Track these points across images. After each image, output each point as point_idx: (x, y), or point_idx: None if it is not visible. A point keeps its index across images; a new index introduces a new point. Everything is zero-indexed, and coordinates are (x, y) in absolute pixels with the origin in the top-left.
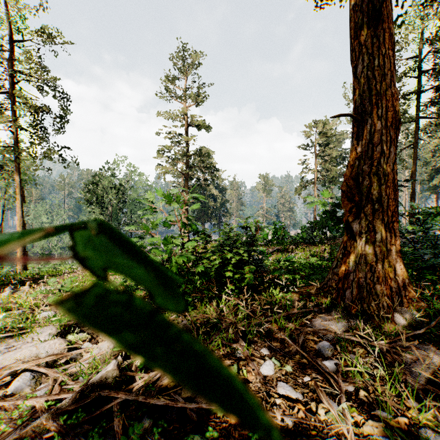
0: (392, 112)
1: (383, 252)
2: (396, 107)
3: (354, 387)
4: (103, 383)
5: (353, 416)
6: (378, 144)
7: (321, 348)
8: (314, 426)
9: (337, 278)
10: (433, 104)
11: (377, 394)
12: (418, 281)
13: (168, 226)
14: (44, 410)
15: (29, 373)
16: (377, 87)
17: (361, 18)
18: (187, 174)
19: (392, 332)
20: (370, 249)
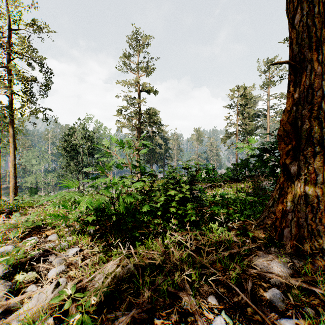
0: None
1: (324, 194)
2: None
3: None
4: None
5: None
6: (318, 89)
7: (272, 298)
8: None
9: (274, 216)
10: None
11: None
12: None
13: (121, 167)
14: None
15: None
16: (316, 34)
17: None
18: (139, 128)
19: None
20: (311, 191)
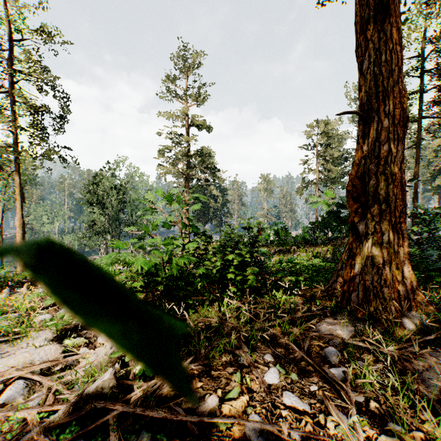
0: (400, 109)
1: (390, 254)
2: (403, 104)
3: (364, 397)
4: (99, 393)
5: (364, 430)
6: (385, 142)
7: (327, 355)
8: (323, 440)
9: (343, 280)
10: (436, 104)
11: (388, 405)
12: (424, 283)
13: (169, 227)
14: (36, 422)
15: (22, 381)
16: (384, 83)
17: (368, 13)
18: (188, 175)
19: (400, 337)
20: (377, 251)
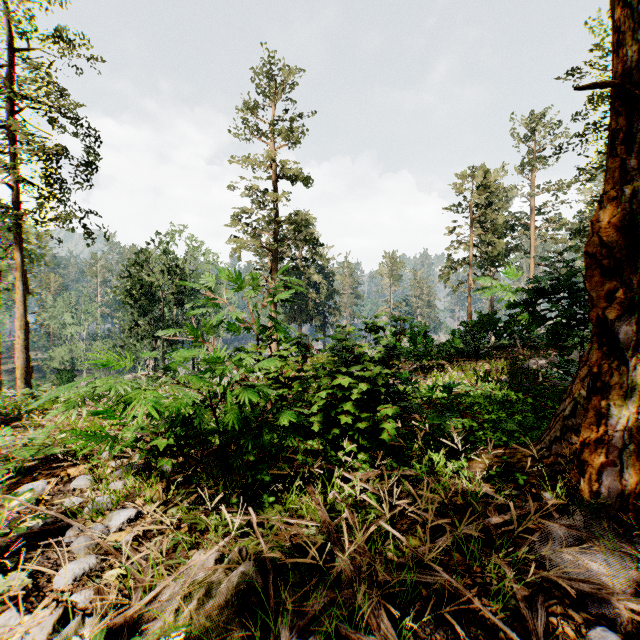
0: None
1: None
2: None
3: None
4: None
5: None
6: None
7: None
8: None
9: (577, 438)
10: None
11: None
12: None
13: (234, 329)
14: None
15: None
16: None
17: None
18: (275, 251)
19: None
20: None
